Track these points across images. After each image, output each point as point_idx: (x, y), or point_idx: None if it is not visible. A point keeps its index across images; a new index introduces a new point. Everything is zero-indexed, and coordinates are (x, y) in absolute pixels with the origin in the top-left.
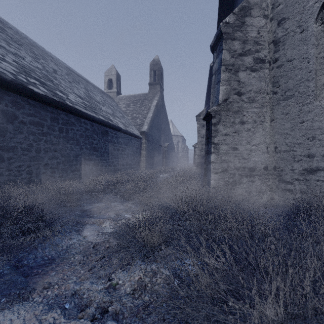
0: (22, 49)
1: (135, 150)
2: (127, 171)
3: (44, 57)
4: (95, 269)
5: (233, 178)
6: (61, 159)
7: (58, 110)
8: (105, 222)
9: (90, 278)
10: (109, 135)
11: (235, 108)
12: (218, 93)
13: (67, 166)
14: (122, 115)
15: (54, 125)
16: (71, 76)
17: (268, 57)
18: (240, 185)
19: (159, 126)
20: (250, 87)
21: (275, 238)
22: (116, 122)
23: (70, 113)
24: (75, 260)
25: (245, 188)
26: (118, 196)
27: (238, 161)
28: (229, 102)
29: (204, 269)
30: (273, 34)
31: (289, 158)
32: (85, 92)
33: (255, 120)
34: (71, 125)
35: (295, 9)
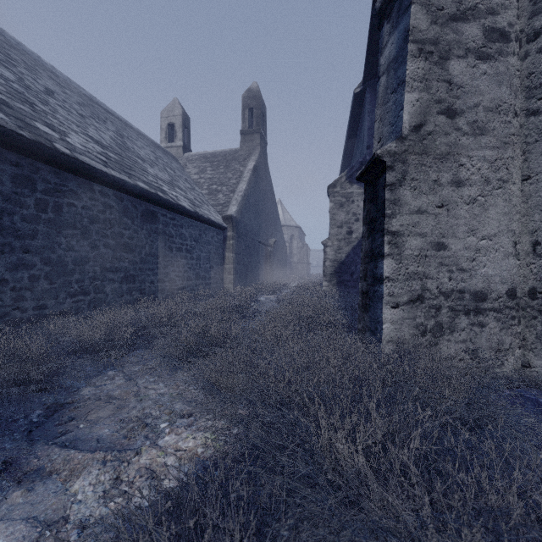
0: None
1: (214, 251)
2: (197, 290)
3: (34, 68)
4: None
5: (435, 317)
6: (41, 269)
7: (36, 160)
8: (83, 471)
9: None
10: (159, 221)
11: (441, 146)
12: (399, 112)
13: (57, 285)
14: (190, 185)
15: (24, 193)
16: (90, 109)
17: (517, 27)
18: (453, 333)
19: (258, 208)
20: (477, 97)
21: None
22: (174, 196)
23: (65, 170)
24: None
25: (465, 342)
26: (157, 359)
27: (448, 275)
28: (427, 131)
29: None
30: None
31: None
32: (116, 138)
33: (487, 177)
34: (69, 197)
35: None
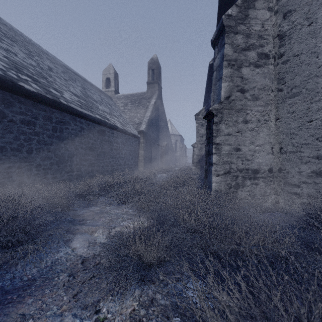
0: (15, 45)
1: (133, 150)
2: (124, 171)
3: (40, 54)
4: (81, 294)
5: (235, 180)
6: (54, 159)
7: (52, 108)
8: (97, 231)
9: (74, 308)
10: (106, 135)
11: (238, 106)
12: (220, 91)
13: (61, 167)
14: (119, 114)
15: (48, 124)
16: (68, 74)
17: (273, 52)
18: (243, 187)
19: (157, 126)
20: (254, 84)
21: (295, 259)
22: (113, 121)
23: (64, 112)
24: (59, 281)
25: (249, 191)
26: (113, 199)
27: (241, 162)
28: (232, 99)
29: (215, 311)
30: (278, 28)
31: (296, 160)
32: (82, 90)
33: (259, 119)
34: (66, 124)
35: (303, 0)
